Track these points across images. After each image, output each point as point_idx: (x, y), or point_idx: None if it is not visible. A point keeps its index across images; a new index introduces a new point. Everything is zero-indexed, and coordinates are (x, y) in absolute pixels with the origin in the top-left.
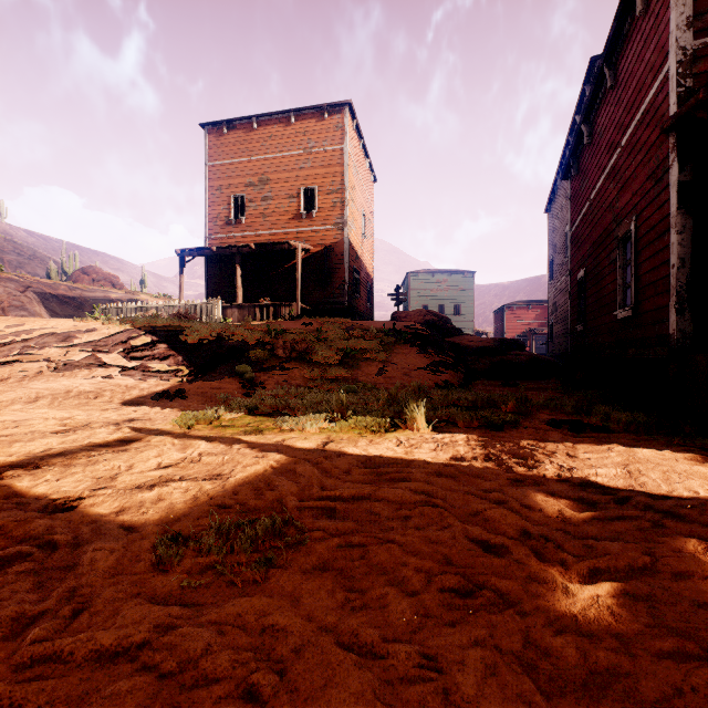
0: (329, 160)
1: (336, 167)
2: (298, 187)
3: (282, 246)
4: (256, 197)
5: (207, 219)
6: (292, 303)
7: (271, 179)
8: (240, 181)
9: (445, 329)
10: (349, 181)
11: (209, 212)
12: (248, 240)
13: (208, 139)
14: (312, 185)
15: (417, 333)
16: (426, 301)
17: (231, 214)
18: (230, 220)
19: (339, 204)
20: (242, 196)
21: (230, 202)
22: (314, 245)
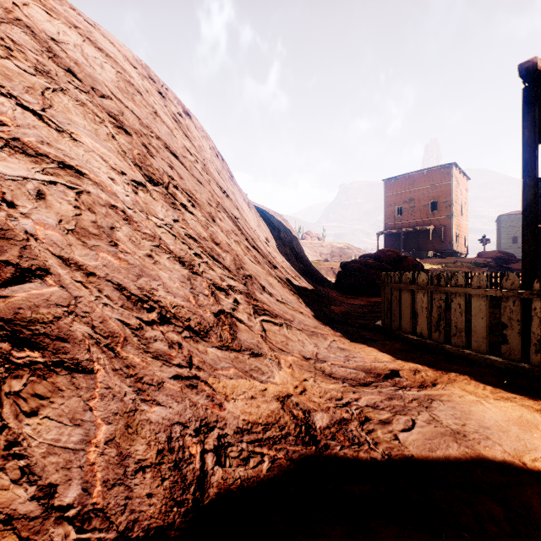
0: (443, 188)
1: (447, 191)
2: (427, 201)
3: (422, 229)
4: (407, 207)
5: (384, 217)
6: (427, 251)
7: (414, 199)
8: (400, 201)
9: (507, 260)
10: (453, 196)
11: (385, 214)
12: (403, 225)
13: (385, 185)
14: (435, 200)
15: (488, 263)
16: (515, 234)
17: (396, 214)
18: (395, 217)
19: (448, 207)
20: (400, 206)
21: (395, 210)
22: (436, 225)
